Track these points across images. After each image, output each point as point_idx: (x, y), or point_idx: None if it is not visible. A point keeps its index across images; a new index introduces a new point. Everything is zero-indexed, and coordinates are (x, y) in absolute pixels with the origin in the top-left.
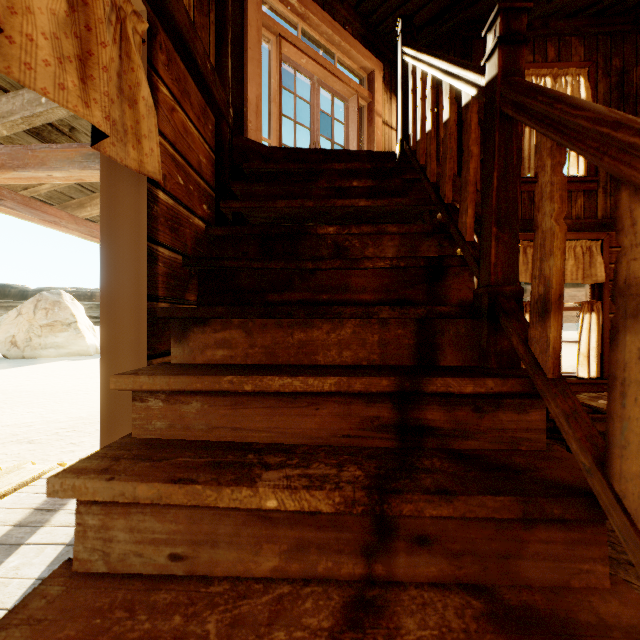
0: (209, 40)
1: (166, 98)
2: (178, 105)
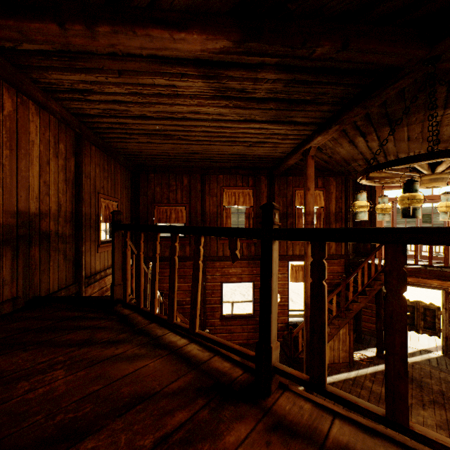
0: (341, 247)
1: (327, 268)
2: (331, 266)
